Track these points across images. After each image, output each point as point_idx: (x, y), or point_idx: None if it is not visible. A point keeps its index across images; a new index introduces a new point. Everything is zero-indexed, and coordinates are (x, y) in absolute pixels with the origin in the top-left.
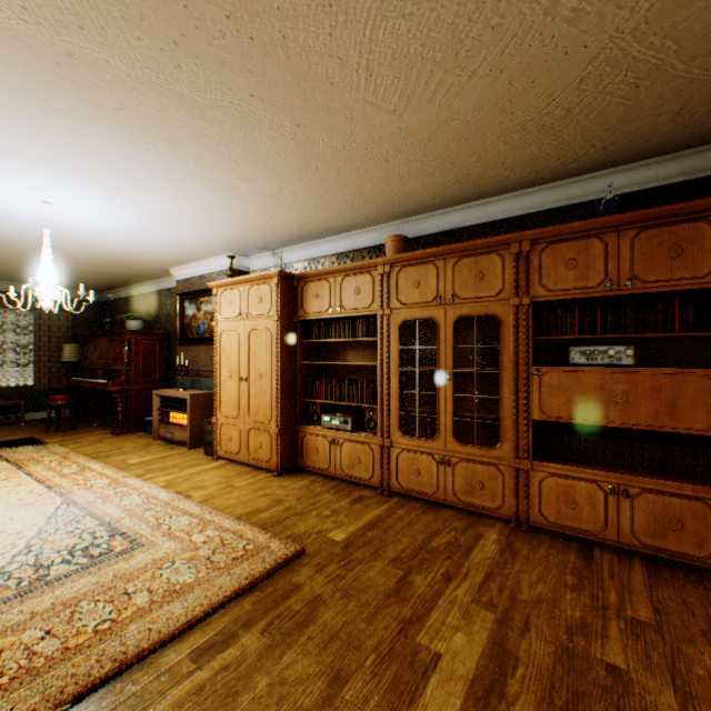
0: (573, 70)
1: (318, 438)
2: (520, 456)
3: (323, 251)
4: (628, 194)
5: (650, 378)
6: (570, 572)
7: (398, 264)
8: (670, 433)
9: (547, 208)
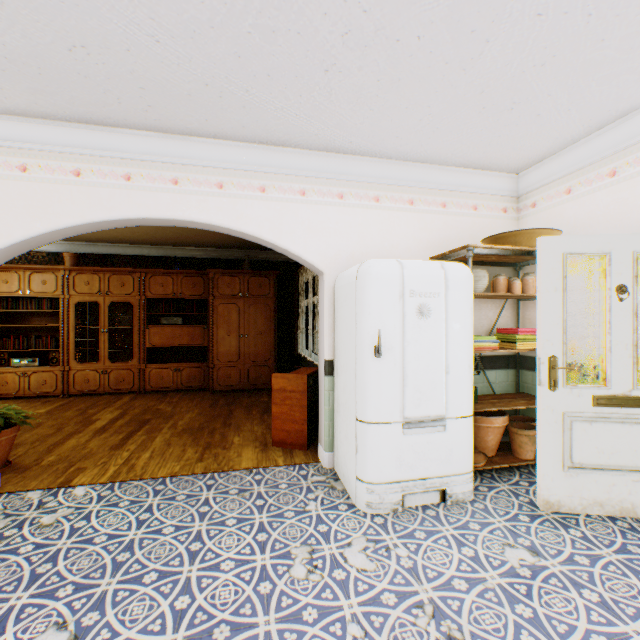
0: (153, 228)
1: (9, 374)
2: (142, 363)
3: None
4: (188, 258)
5: (188, 328)
6: (157, 398)
7: (76, 271)
8: (198, 348)
9: (158, 255)
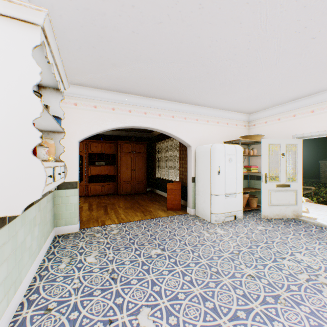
0: None
1: None
2: (87, 183)
3: None
4: (104, 135)
5: (107, 167)
6: (97, 198)
7: None
8: (110, 176)
9: None
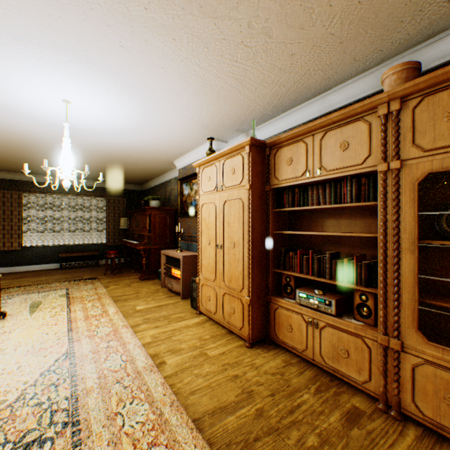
0: None
1: (291, 314)
2: None
3: (294, 121)
4: None
5: None
6: None
7: (414, 95)
8: None
9: None
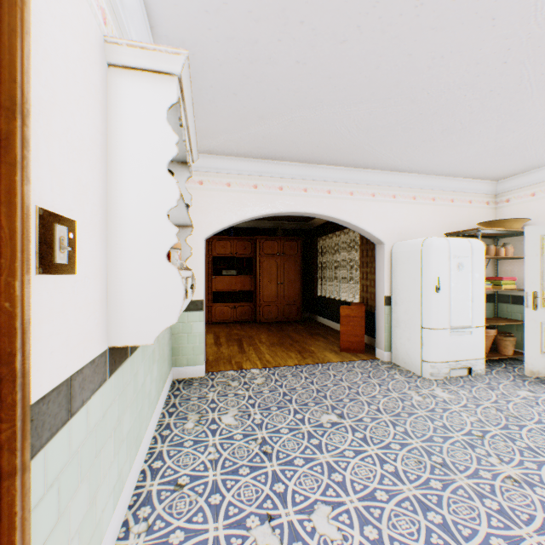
0: None
1: None
2: (210, 302)
3: None
4: (235, 227)
5: (240, 278)
6: (225, 327)
7: None
8: (244, 292)
9: None
